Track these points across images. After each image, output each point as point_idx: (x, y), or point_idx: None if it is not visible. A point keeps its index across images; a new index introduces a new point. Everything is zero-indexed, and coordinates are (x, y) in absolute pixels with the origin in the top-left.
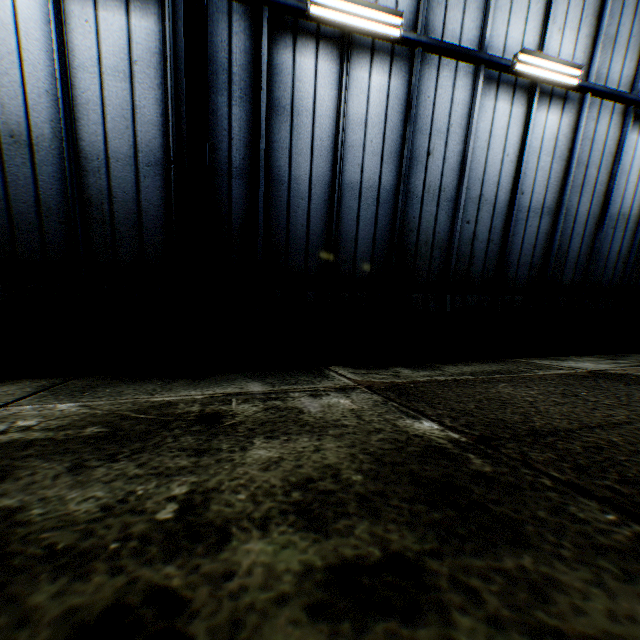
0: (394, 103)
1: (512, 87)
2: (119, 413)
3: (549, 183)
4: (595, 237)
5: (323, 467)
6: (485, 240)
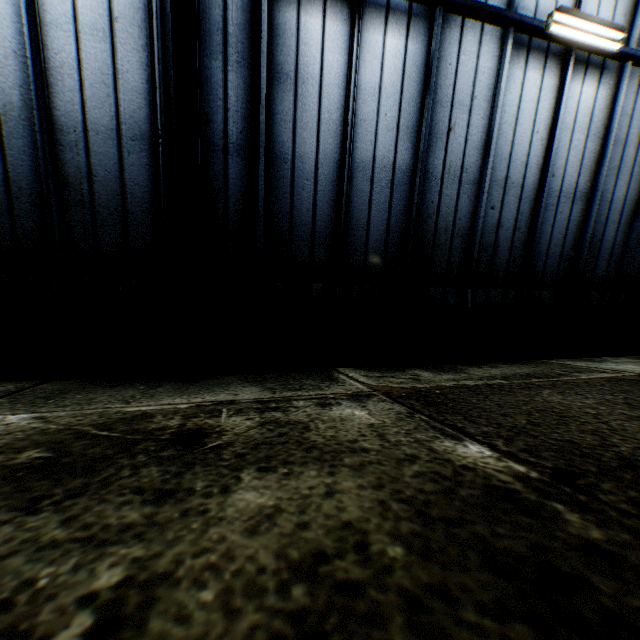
0: (411, 71)
1: (543, 54)
2: (77, 429)
3: (582, 164)
4: (631, 225)
5: (340, 527)
6: (511, 228)
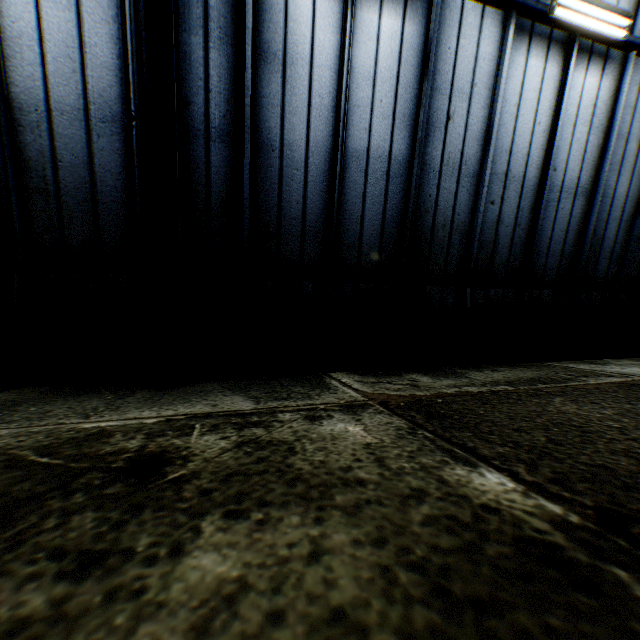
0: (408, 54)
1: (546, 41)
2: (13, 453)
3: (585, 158)
4: (633, 223)
5: (328, 619)
6: (511, 224)
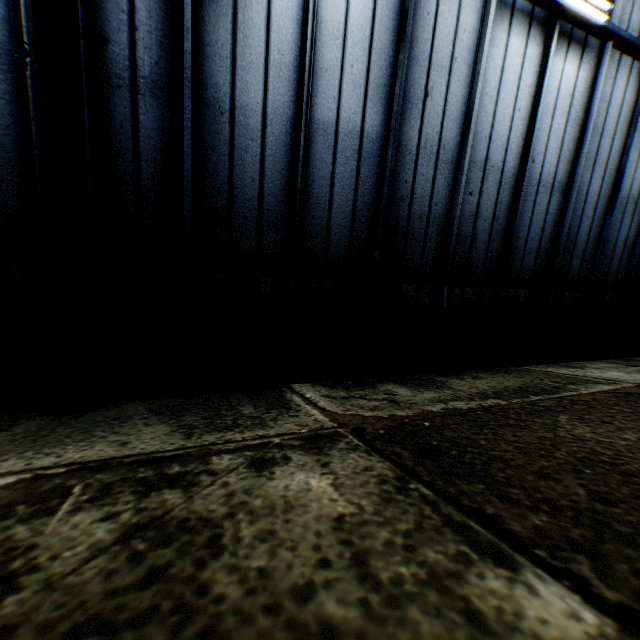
0: (383, 14)
1: (528, 19)
2: None
3: (562, 152)
4: (604, 222)
5: None
6: (489, 218)
